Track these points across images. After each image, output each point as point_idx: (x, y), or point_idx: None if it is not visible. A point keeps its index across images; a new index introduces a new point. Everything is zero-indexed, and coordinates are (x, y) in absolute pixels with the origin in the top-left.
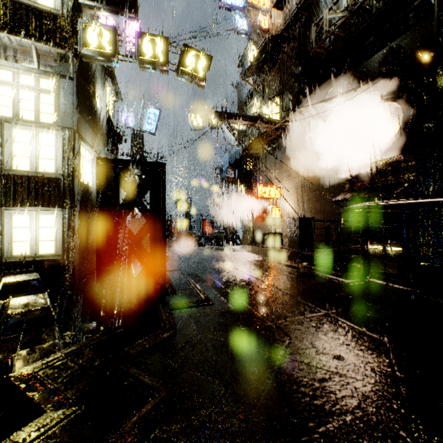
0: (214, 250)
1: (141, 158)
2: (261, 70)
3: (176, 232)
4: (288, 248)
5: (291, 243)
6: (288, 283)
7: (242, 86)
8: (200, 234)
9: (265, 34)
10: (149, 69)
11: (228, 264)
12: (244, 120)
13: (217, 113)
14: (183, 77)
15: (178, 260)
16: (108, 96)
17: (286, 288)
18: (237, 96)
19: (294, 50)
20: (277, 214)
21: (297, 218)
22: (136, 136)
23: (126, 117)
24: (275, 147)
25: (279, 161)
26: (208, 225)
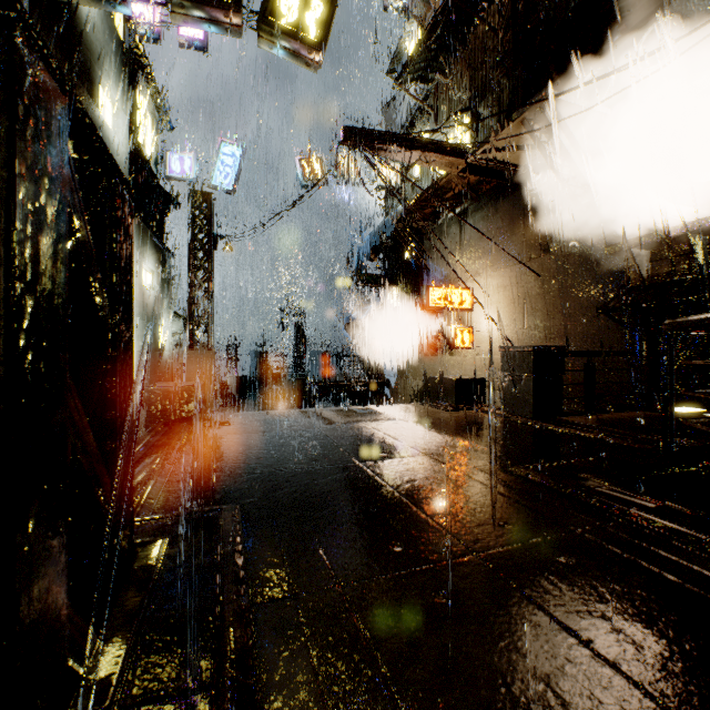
0: (341, 420)
1: (207, 237)
2: (433, 67)
3: (276, 375)
4: (506, 415)
5: (510, 402)
6: (629, 604)
7: (395, 109)
8: (318, 379)
9: (440, 2)
10: (198, 21)
11: (374, 473)
12: (405, 142)
13: (347, 130)
14: (273, 40)
15: (246, 455)
16: (141, 117)
17: (658, 669)
18: (386, 128)
19: (502, 14)
20: (467, 341)
21: (529, 347)
22: (197, 196)
23: (179, 160)
24: (459, 213)
25: (470, 238)
26: (333, 362)
